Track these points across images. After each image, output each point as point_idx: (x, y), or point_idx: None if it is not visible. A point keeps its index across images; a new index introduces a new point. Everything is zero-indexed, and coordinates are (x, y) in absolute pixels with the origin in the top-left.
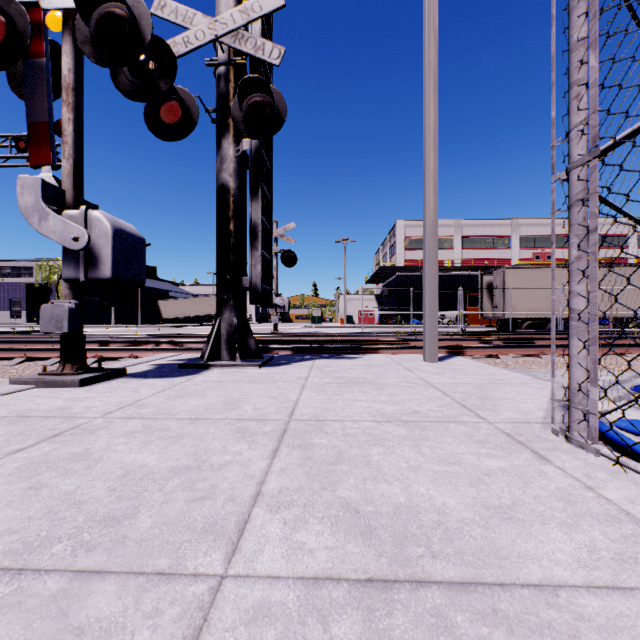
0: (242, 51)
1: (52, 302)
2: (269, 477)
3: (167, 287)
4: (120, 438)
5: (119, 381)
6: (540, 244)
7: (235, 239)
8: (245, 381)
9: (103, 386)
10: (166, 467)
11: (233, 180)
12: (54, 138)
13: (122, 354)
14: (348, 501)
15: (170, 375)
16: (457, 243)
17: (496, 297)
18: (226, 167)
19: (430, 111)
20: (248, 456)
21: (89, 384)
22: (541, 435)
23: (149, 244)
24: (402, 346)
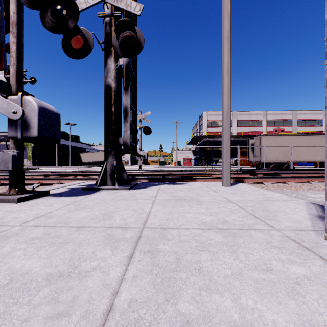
0: (118, 7)
1: (3, 151)
2: (122, 286)
3: (85, 146)
4: (22, 244)
5: (44, 198)
6: (277, 124)
7: (115, 116)
8: (119, 198)
9: (32, 202)
10: (43, 274)
11: (114, 82)
12: (5, 54)
13: (54, 182)
14: (188, 319)
15: (75, 194)
16: (234, 123)
17: (256, 151)
18: (110, 75)
19: (226, 44)
20: (109, 262)
21: (24, 201)
22: (318, 241)
23: (75, 124)
24: (209, 177)
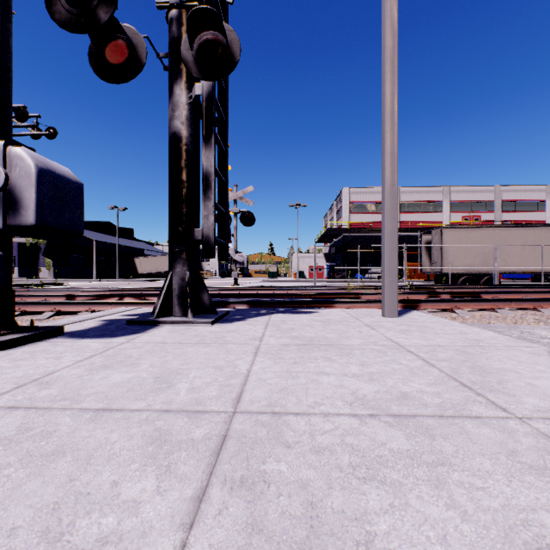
0: None
1: None
2: None
3: (142, 246)
4: None
5: (50, 342)
6: (468, 208)
7: (187, 190)
8: (192, 342)
9: (26, 350)
10: None
11: (185, 128)
12: None
13: (80, 308)
14: None
15: (112, 334)
16: None
17: (434, 254)
18: (178, 114)
19: (389, 59)
20: (146, 518)
21: (11, 347)
22: None
23: (126, 208)
24: (357, 300)
